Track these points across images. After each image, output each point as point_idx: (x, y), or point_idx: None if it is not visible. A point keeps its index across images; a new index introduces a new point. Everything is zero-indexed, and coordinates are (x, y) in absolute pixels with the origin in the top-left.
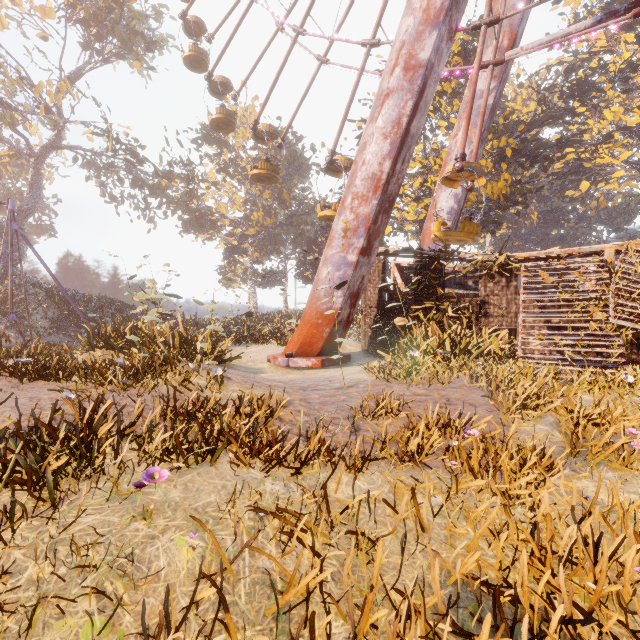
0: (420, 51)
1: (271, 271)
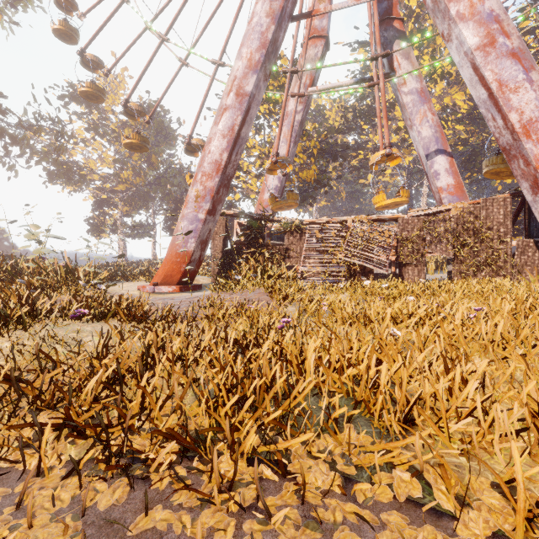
0: (246, 85)
1: (140, 224)
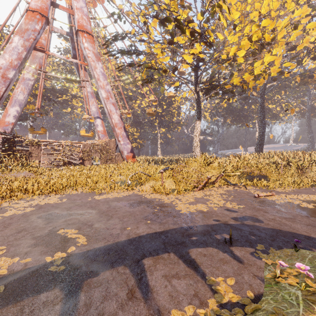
0: (8, 74)
1: None
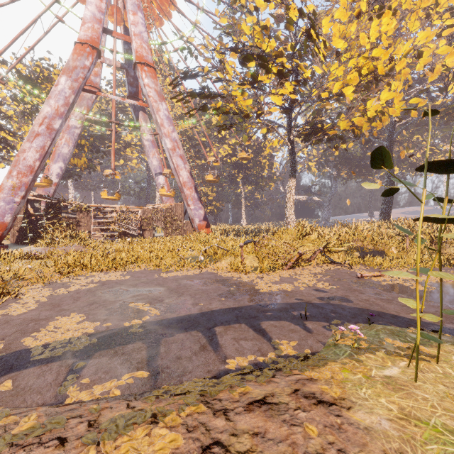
0: (54, 124)
1: None
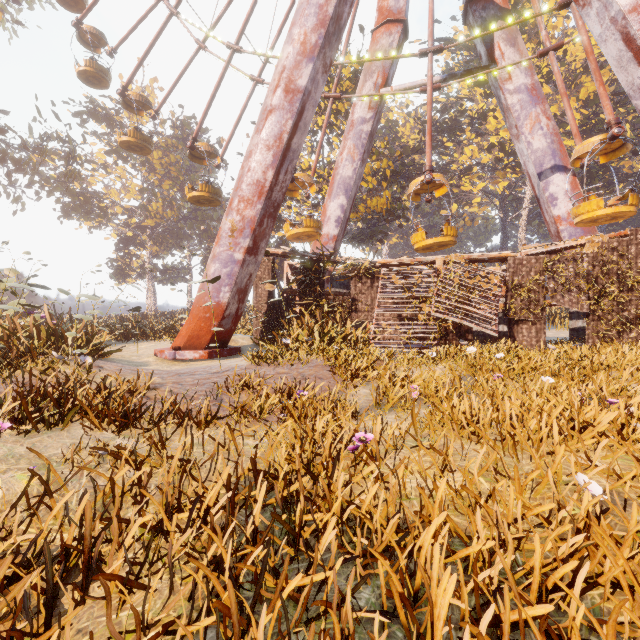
0: (298, 78)
1: (173, 267)
